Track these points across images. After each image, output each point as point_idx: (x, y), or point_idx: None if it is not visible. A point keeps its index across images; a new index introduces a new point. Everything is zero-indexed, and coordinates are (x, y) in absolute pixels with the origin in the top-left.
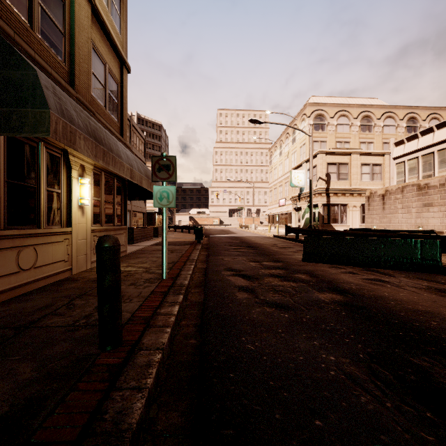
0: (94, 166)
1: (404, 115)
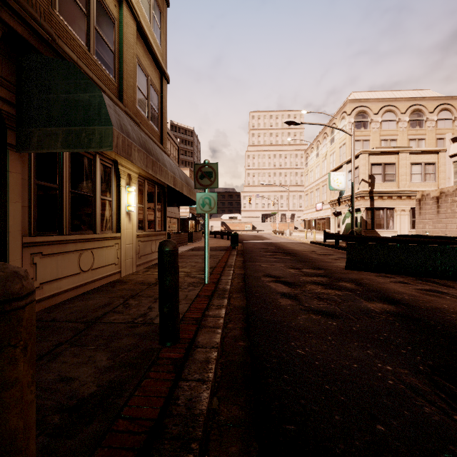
0: (138, 174)
1: None
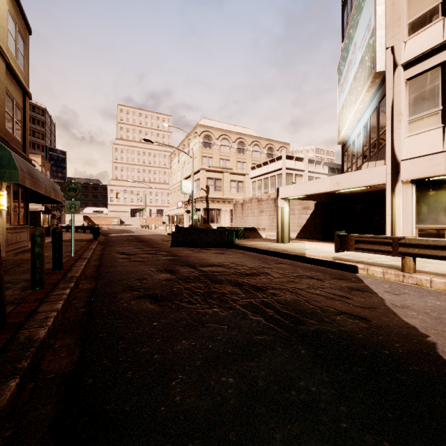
0: None
1: (266, 145)
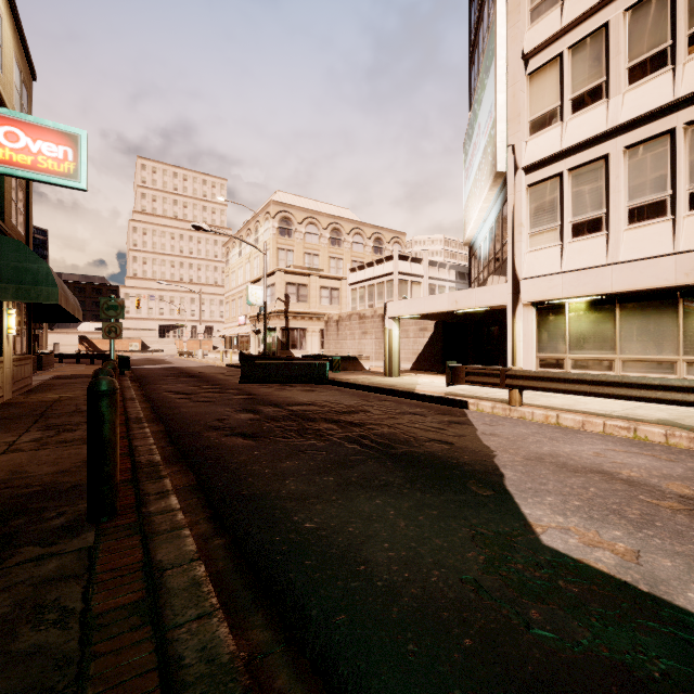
0: None
1: (371, 234)
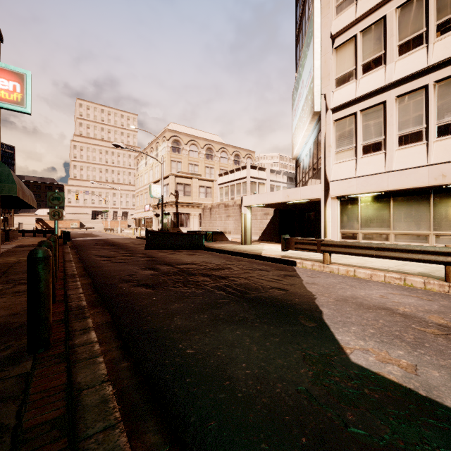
0: None
1: (233, 152)
